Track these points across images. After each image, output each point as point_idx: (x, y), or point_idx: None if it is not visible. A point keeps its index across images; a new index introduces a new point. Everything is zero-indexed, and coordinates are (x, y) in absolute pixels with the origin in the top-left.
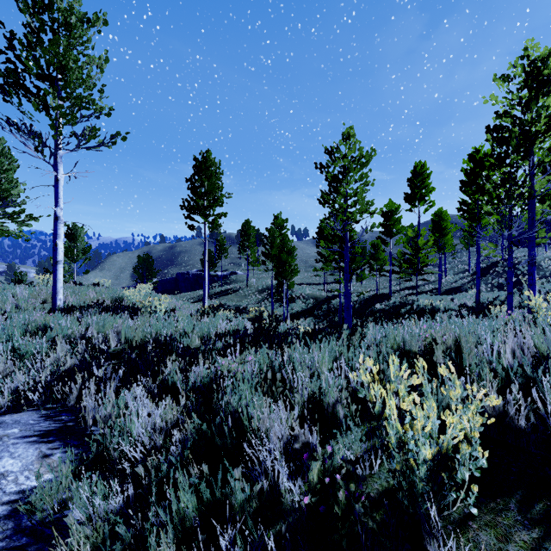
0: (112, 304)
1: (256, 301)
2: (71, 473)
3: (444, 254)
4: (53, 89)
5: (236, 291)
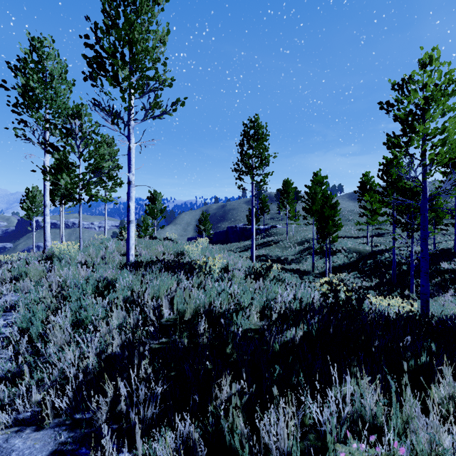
0: (173, 259)
1: (296, 253)
2: None
3: None
4: (124, 64)
5: (276, 243)
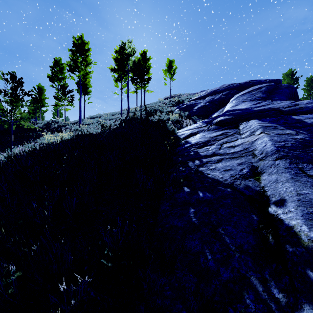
0: None
1: None
2: None
3: None
4: None
5: None
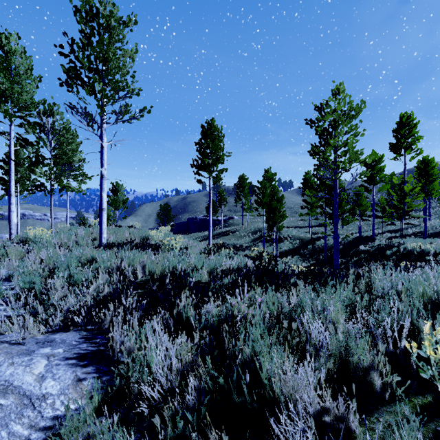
0: (140, 242)
1: (250, 241)
2: (98, 403)
3: (428, 199)
4: (99, 77)
5: (233, 232)
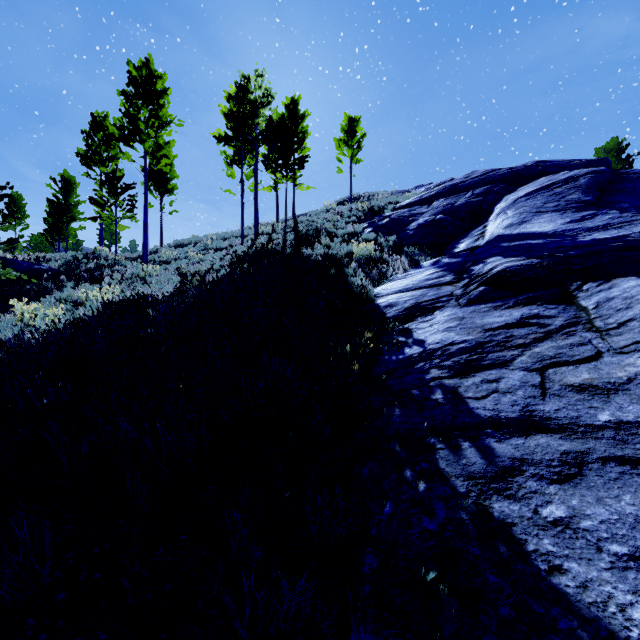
0: None
1: None
2: None
3: None
4: None
5: None
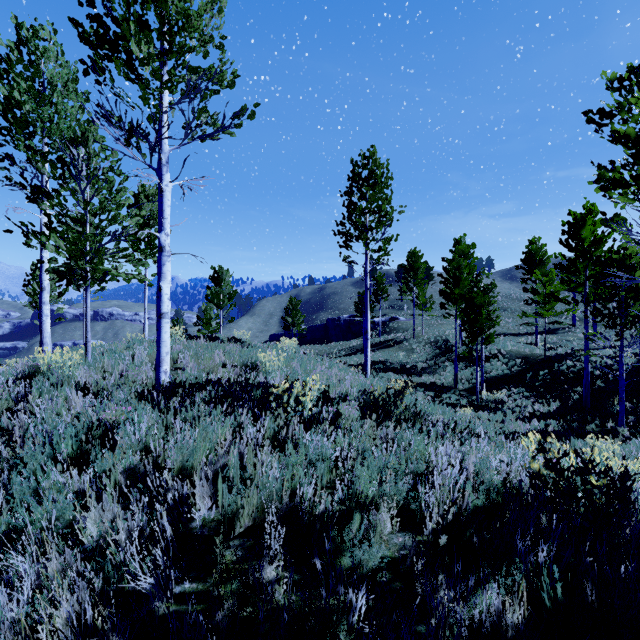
0: (237, 377)
1: (429, 358)
2: None
3: None
4: (147, 39)
5: (399, 343)
